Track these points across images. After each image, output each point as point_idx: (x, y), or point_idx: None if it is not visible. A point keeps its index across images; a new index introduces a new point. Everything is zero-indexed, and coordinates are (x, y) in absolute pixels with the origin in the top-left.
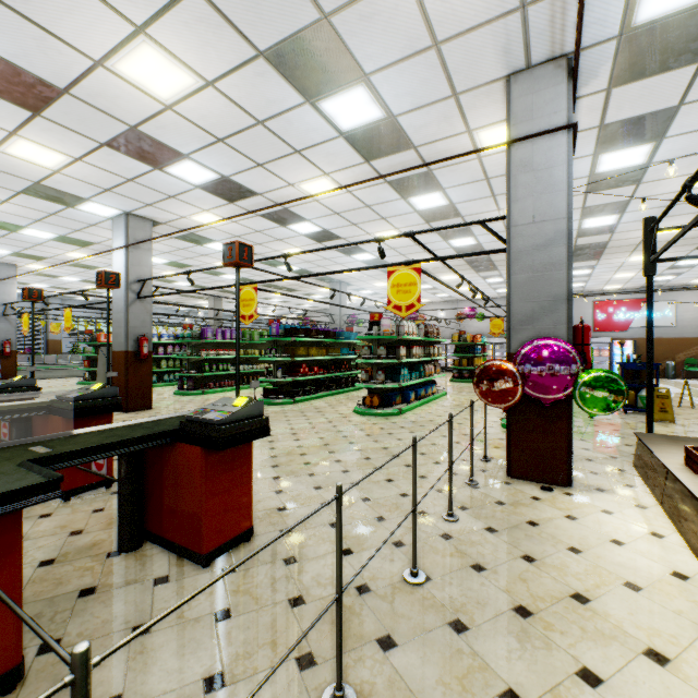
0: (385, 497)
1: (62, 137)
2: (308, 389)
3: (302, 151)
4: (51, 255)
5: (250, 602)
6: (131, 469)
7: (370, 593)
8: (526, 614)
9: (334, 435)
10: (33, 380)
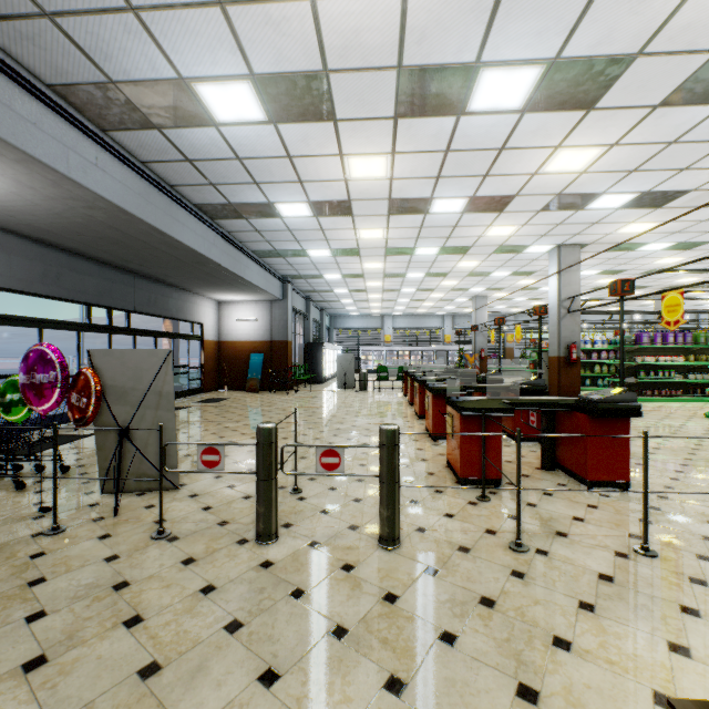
0: None
1: (514, 217)
2: None
3: None
4: (507, 286)
5: (611, 509)
6: (547, 424)
7: None
8: None
9: None
10: (499, 373)
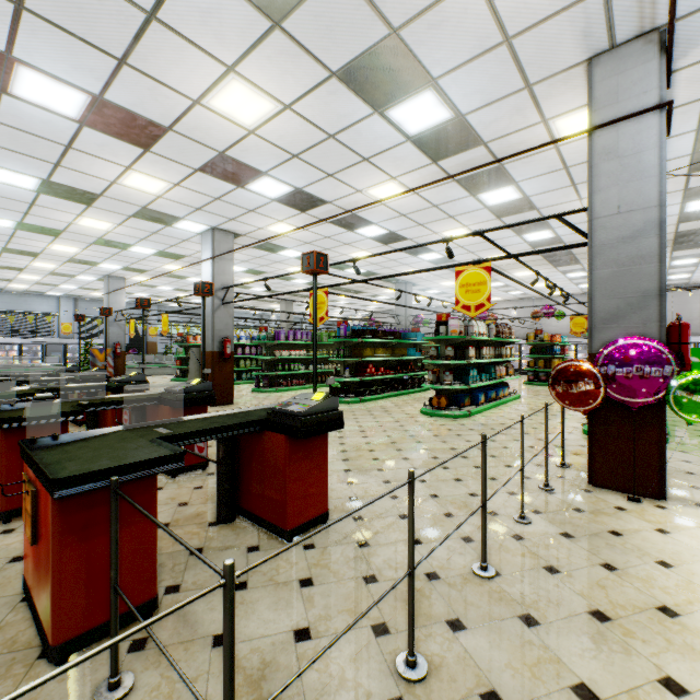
0: (453, 495)
1: (165, 167)
2: (374, 389)
3: (370, 158)
4: (152, 268)
5: (329, 575)
6: (227, 452)
7: (439, 580)
8: (603, 619)
9: (401, 434)
10: (144, 375)
